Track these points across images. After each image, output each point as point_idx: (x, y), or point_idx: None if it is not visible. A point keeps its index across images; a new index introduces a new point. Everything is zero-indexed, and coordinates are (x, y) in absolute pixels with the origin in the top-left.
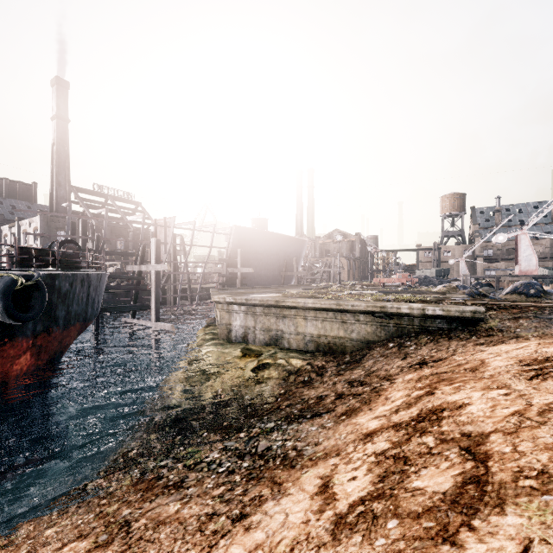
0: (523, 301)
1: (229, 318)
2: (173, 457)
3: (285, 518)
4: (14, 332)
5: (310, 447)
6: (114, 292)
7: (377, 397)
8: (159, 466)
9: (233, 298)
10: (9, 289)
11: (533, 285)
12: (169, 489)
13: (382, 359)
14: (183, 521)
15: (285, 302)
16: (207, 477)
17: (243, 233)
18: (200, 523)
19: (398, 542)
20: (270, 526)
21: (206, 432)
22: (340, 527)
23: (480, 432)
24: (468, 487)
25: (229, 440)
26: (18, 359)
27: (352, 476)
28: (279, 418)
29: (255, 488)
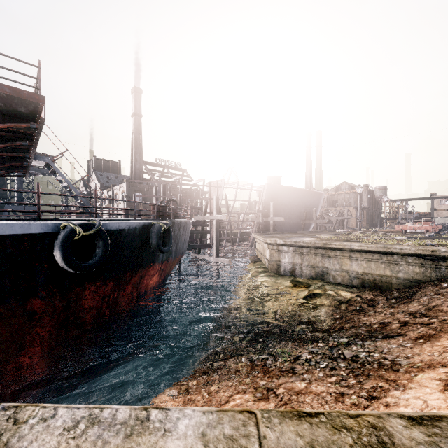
0: None
1: (278, 256)
2: (269, 353)
3: (424, 402)
4: (155, 259)
5: (402, 359)
6: None
7: None
8: (262, 358)
9: (283, 241)
10: (159, 231)
11: None
12: (286, 373)
13: (438, 297)
14: (317, 394)
15: (331, 245)
16: (313, 369)
17: (273, 189)
18: (334, 397)
19: None
20: (412, 406)
21: (284, 340)
22: None
23: None
24: None
25: (311, 347)
26: (153, 277)
27: None
28: (349, 336)
29: (368, 381)
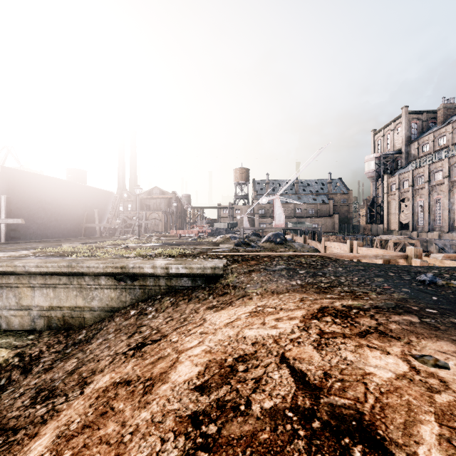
0: (265, 251)
1: None
2: None
3: None
4: None
5: None
6: None
7: (25, 443)
8: None
9: None
10: None
11: (279, 235)
12: None
13: (111, 337)
14: None
15: None
16: None
17: (16, 177)
18: None
19: None
20: None
21: None
22: None
23: None
24: None
25: None
26: None
27: None
28: None
29: None
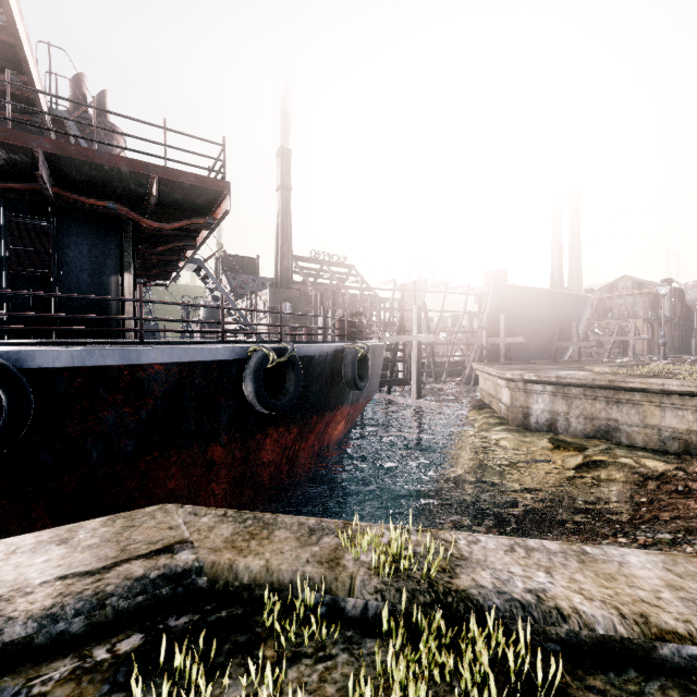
0: None
1: (525, 399)
2: None
3: None
4: (344, 399)
5: None
6: None
7: None
8: None
9: (536, 375)
10: (355, 359)
11: None
12: None
13: None
14: None
15: (626, 383)
16: None
17: (503, 293)
18: None
19: None
20: None
21: (552, 529)
22: None
23: None
24: None
25: (605, 542)
26: (338, 424)
27: None
28: (674, 530)
29: None
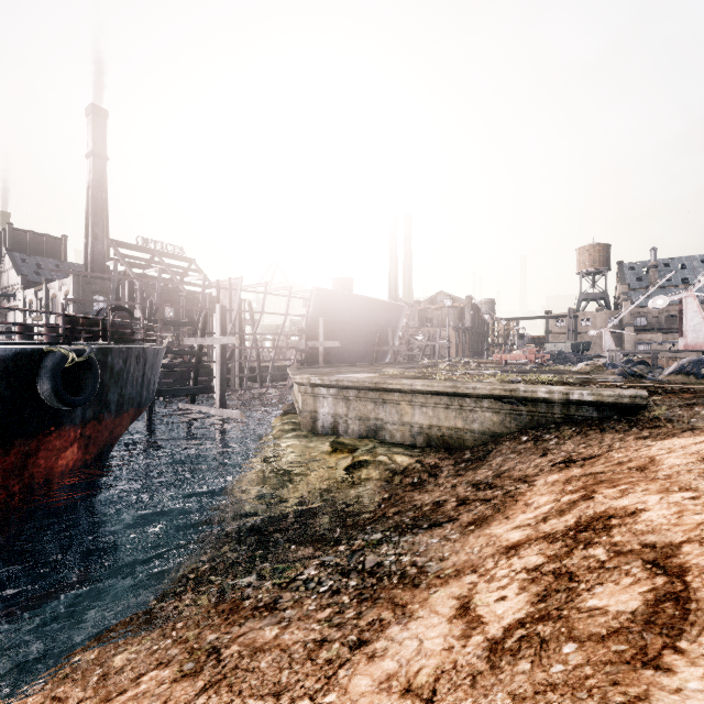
0: (695, 384)
1: (314, 404)
2: (257, 574)
3: (419, 644)
4: (61, 419)
5: (434, 562)
6: (166, 371)
7: (513, 502)
8: (242, 584)
9: (320, 379)
10: (59, 366)
11: None
12: (261, 611)
13: (514, 457)
14: (286, 648)
15: (387, 384)
16: (306, 597)
17: (326, 297)
18: (307, 650)
19: (582, 667)
20: (402, 654)
21: (295, 544)
22: (497, 653)
23: (668, 542)
24: (664, 605)
25: (326, 554)
26: (64, 452)
27: (499, 596)
28: (387, 528)
29: (371, 611)
